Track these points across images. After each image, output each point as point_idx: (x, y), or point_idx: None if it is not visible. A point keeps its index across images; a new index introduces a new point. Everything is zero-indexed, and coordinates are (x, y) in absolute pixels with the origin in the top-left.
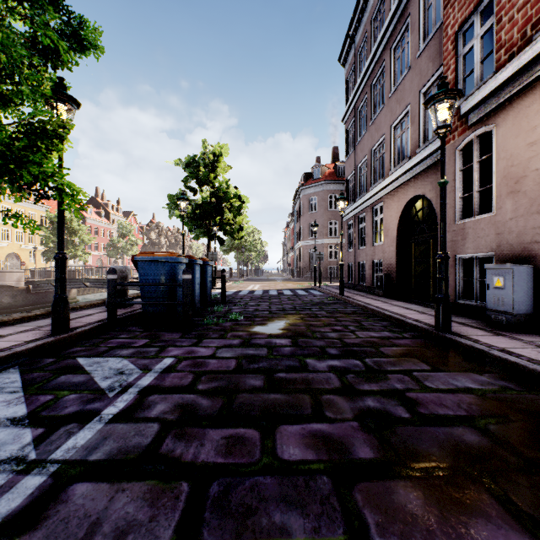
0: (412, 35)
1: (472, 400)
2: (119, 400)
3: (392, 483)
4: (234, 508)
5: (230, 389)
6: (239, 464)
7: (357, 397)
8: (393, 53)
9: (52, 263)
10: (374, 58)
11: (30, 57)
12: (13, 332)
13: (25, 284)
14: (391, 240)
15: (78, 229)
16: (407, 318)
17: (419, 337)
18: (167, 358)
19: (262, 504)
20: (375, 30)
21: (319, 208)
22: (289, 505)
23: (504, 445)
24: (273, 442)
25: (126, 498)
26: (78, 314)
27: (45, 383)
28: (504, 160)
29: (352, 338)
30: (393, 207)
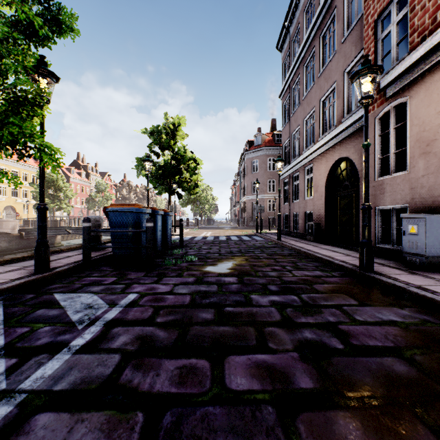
0: (337, 24)
1: (397, 332)
2: (87, 332)
3: (332, 413)
4: (185, 439)
5: (185, 322)
6: (190, 394)
7: (296, 329)
8: (322, 40)
9: None
10: (306, 44)
11: (10, 32)
12: (2, 271)
13: (19, 231)
14: (320, 194)
15: (62, 186)
16: (334, 259)
17: (346, 276)
18: (131, 294)
19: (212, 436)
20: (306, 22)
21: (260, 169)
22: (237, 437)
23: (430, 375)
24: (222, 372)
25: (84, 429)
26: (59, 256)
27: (23, 316)
28: (417, 126)
29: (289, 277)
30: (322, 168)
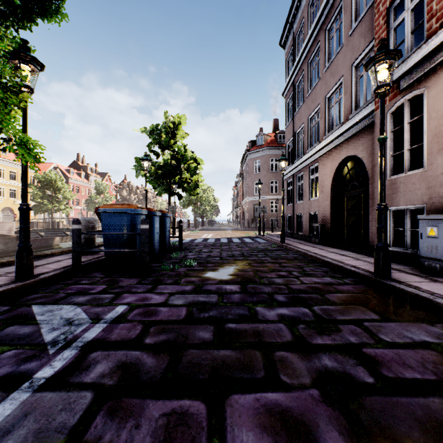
0: (345, 16)
1: (436, 358)
2: (58, 358)
3: None
4: None
5: (178, 343)
6: None
7: (312, 354)
8: (327, 34)
9: (41, 216)
10: (310, 39)
11: None
12: None
13: (16, 233)
14: (326, 195)
15: (61, 187)
16: (345, 264)
17: (360, 283)
18: (120, 305)
19: None
20: (311, 16)
21: (262, 170)
22: None
23: None
24: (222, 422)
25: None
26: (49, 260)
27: None
28: (436, 120)
29: (297, 284)
30: (328, 167)
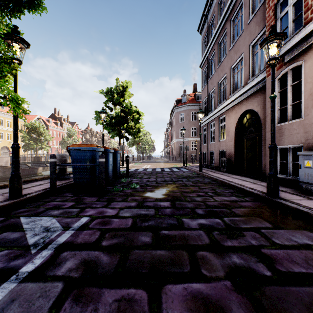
0: (244, 10)
1: None
2: (38, 256)
3: None
4: None
5: (126, 245)
6: None
7: (224, 254)
8: (232, 23)
9: (28, 152)
10: (220, 27)
11: None
12: None
13: (10, 165)
14: (231, 137)
15: (43, 132)
16: (245, 187)
17: (257, 201)
18: (84, 217)
19: None
20: (220, 10)
21: (185, 120)
22: None
23: None
24: (159, 306)
25: None
26: (33, 184)
27: None
28: (311, 83)
29: (211, 201)
30: (232, 118)
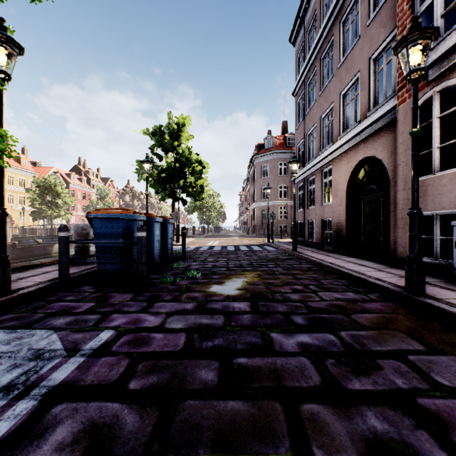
0: (362, 5)
1: None
2: (7, 415)
3: None
4: None
5: (172, 389)
6: None
7: (351, 409)
8: (342, 26)
9: (40, 222)
10: (323, 33)
11: None
12: None
13: (12, 240)
14: (341, 199)
15: (61, 192)
16: (367, 276)
17: (389, 300)
18: (106, 330)
19: None
20: (323, 8)
21: (270, 174)
22: None
23: None
24: None
25: None
26: (36, 271)
27: None
28: None
29: (316, 301)
30: (342, 169)
